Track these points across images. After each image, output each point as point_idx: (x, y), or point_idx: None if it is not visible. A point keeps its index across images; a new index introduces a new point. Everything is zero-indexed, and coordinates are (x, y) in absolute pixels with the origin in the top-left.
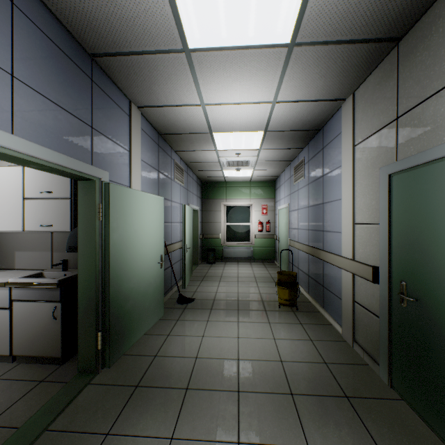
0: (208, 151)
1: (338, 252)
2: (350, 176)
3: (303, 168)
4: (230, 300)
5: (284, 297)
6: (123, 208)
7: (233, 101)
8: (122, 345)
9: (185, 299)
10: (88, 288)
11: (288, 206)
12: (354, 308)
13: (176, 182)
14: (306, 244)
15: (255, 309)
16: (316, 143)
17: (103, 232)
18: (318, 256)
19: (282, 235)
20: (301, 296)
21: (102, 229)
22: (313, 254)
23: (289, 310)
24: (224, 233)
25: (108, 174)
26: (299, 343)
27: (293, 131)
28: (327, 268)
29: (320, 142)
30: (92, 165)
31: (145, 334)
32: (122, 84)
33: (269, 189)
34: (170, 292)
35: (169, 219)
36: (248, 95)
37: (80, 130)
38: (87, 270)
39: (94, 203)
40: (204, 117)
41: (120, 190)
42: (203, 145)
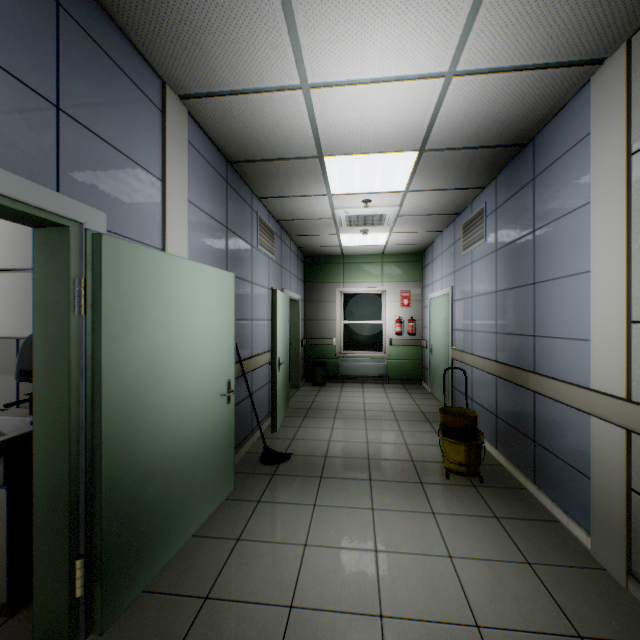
0: (315, 198)
1: (579, 379)
2: (617, 220)
3: (484, 223)
4: (354, 458)
5: (457, 458)
6: (139, 289)
7: (365, 76)
8: (138, 574)
9: (274, 455)
10: (54, 464)
11: (449, 293)
12: (631, 504)
13: (262, 252)
14: (492, 358)
15: (402, 480)
16: (516, 172)
17: (90, 340)
18: (522, 384)
19: (438, 341)
20: (481, 452)
21: (86, 335)
22: (511, 379)
23: (466, 483)
24: (341, 338)
25: (105, 216)
26: (505, 572)
27: (474, 148)
28: (544, 407)
29: (525, 169)
30: (59, 193)
31: (194, 534)
32: (139, 34)
33: (413, 266)
34: (250, 440)
35: (247, 314)
36: (398, 56)
37: (18, 104)
38: (51, 424)
39: (67, 277)
40: (307, 120)
41: (132, 252)
42: (306, 185)
